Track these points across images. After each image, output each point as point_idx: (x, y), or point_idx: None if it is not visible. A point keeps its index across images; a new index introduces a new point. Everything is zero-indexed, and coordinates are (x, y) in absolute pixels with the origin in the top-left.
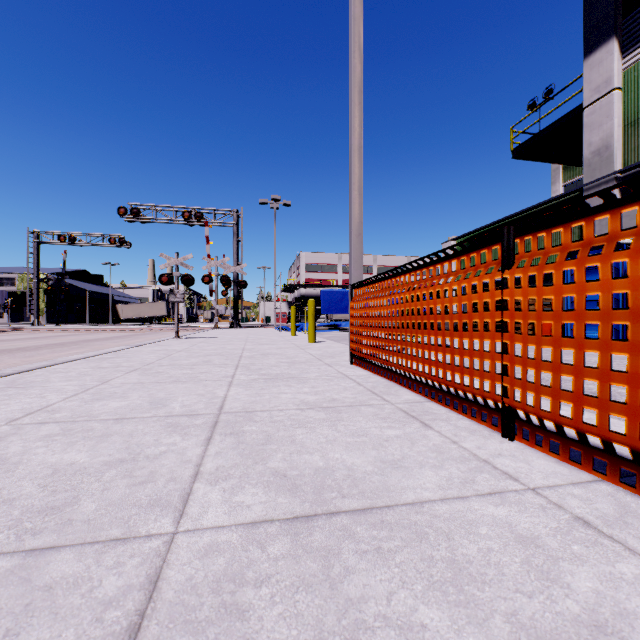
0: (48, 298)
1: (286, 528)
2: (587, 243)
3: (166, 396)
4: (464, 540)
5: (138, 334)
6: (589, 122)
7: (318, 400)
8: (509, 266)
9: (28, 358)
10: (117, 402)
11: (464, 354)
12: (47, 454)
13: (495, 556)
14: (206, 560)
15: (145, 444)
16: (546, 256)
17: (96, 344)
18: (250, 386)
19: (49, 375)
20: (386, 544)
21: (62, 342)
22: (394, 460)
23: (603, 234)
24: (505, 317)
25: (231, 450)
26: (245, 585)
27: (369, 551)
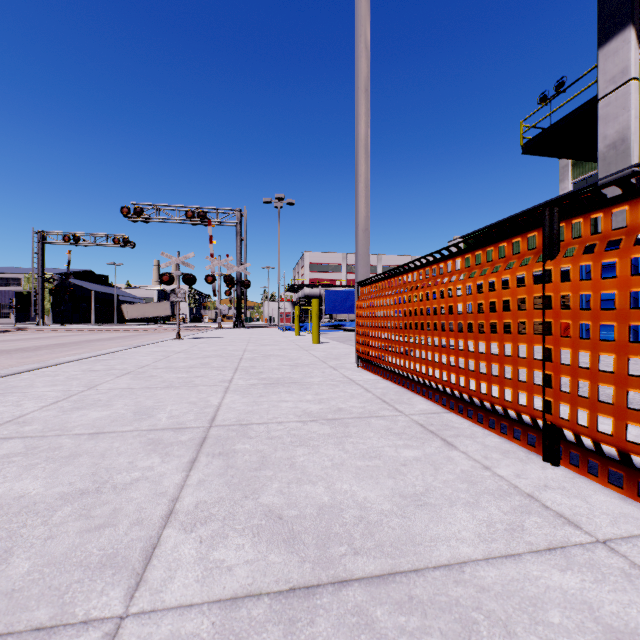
0: (54, 298)
1: (278, 609)
2: None
3: (154, 404)
4: (531, 636)
5: (141, 334)
6: (604, 114)
7: (322, 410)
8: (552, 255)
9: (25, 359)
10: (98, 412)
11: (492, 360)
12: None
13: None
14: None
15: (116, 468)
16: (605, 241)
17: (97, 344)
18: (248, 392)
19: (35, 379)
20: None
21: (63, 342)
22: (416, 494)
23: None
24: (547, 317)
25: (217, 477)
26: None
27: None
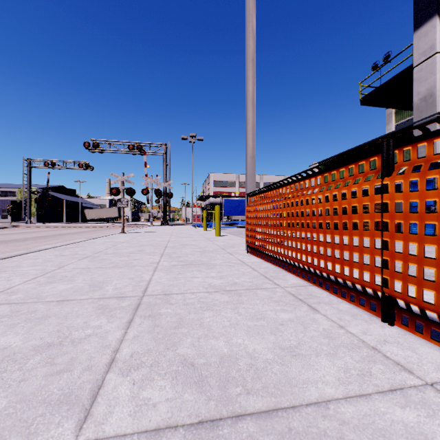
0: (38, 205)
1: (190, 439)
2: None
3: (104, 279)
4: None
5: (97, 230)
6: (418, 77)
7: (222, 284)
8: (389, 174)
9: (17, 247)
10: (64, 285)
11: (344, 249)
12: None
13: None
14: None
15: (75, 327)
16: (428, 163)
17: (67, 237)
18: (170, 271)
19: (22, 261)
20: None
21: (44, 235)
22: (291, 347)
23: None
24: (385, 218)
25: (147, 334)
26: None
27: None
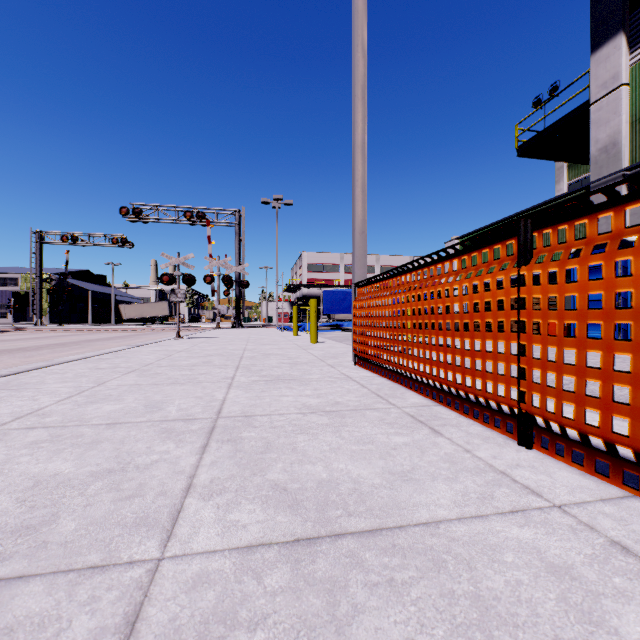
0: (51, 298)
1: (286, 554)
2: (616, 235)
3: (163, 399)
4: (488, 570)
5: (140, 334)
6: (596, 119)
7: (321, 403)
8: (526, 262)
9: (28, 358)
10: (111, 405)
11: (476, 356)
12: (31, 463)
13: (526, 591)
14: (193, 594)
15: (136, 452)
16: (568, 250)
17: (97, 344)
18: (250, 388)
19: (45, 376)
20: (399, 575)
21: (63, 342)
22: (403, 471)
23: (635, 225)
24: (522, 316)
25: (228, 459)
26: (237, 628)
27: (380, 584)
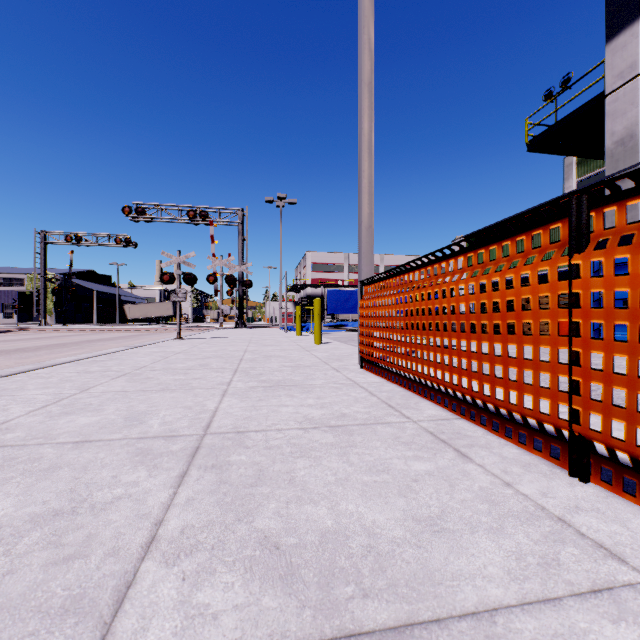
0: (56, 298)
1: None
2: None
3: (147, 409)
4: None
5: (142, 334)
6: (611, 110)
7: (325, 416)
8: (581, 248)
9: (23, 360)
10: (87, 417)
11: (509, 363)
12: None
13: None
14: None
15: (97, 483)
16: None
17: (97, 345)
18: (246, 396)
19: (27, 381)
20: None
21: (64, 342)
22: (431, 517)
23: None
24: (575, 316)
25: (208, 495)
26: None
27: None
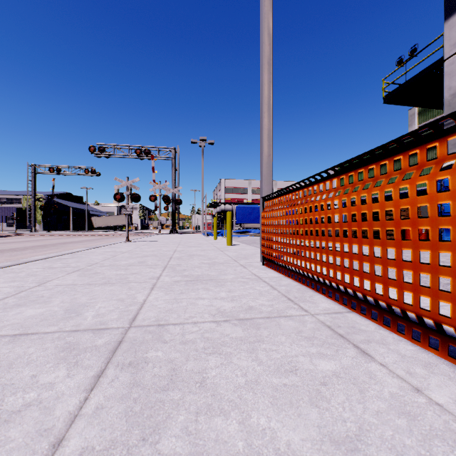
0: (44, 212)
1: None
2: None
3: (87, 301)
4: None
5: (103, 238)
6: (449, 71)
7: (234, 308)
8: None
9: (11, 257)
10: (34, 309)
11: (404, 267)
12: None
13: None
14: None
15: (14, 385)
16: None
17: (69, 246)
18: (171, 289)
19: (1, 275)
20: None
21: (45, 244)
22: (350, 437)
23: None
24: None
25: (118, 403)
26: None
27: None
